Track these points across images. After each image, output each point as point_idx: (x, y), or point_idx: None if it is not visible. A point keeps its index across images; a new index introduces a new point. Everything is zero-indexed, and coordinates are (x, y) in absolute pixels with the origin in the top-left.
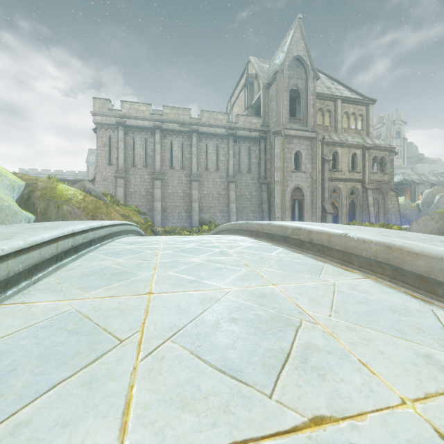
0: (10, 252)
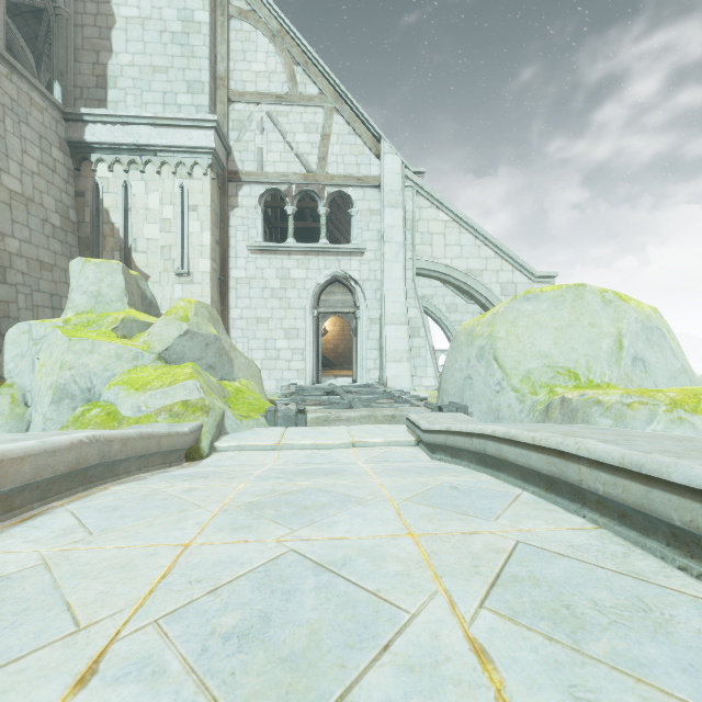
0: (585, 456)
